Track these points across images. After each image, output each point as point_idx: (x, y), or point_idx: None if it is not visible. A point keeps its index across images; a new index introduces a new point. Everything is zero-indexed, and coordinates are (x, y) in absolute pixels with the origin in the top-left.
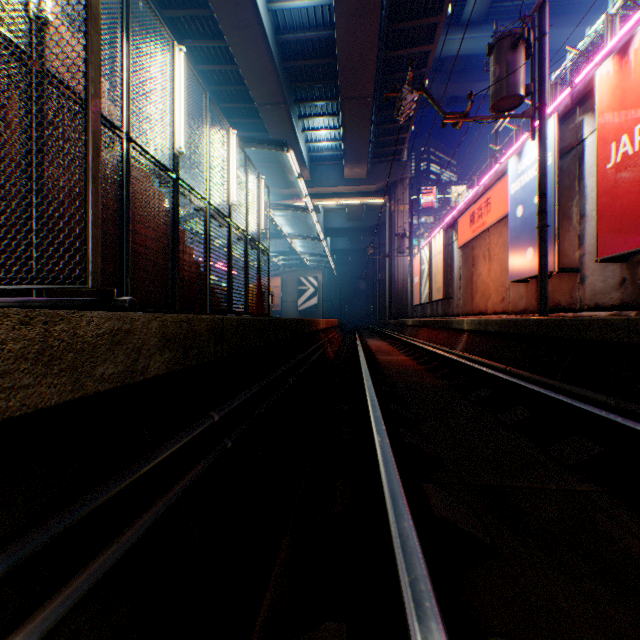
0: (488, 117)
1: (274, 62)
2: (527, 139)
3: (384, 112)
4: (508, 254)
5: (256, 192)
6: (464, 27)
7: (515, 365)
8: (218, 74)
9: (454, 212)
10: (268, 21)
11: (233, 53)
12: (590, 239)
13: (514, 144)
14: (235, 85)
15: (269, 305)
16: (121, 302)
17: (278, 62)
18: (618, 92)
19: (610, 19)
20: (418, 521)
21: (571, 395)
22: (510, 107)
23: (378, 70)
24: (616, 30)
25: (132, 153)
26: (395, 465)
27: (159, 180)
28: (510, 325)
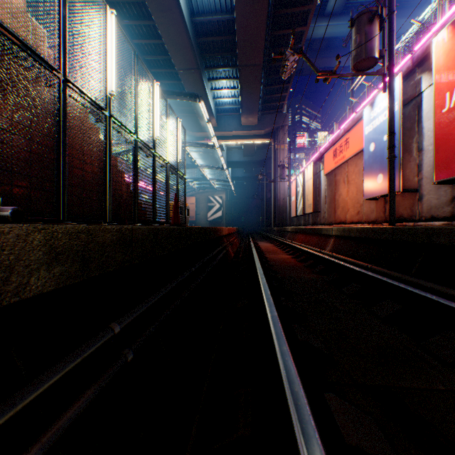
0: (351, 74)
1: (190, 37)
2: (377, 93)
3: (270, 76)
4: (363, 179)
5: (175, 131)
6: (327, 17)
7: (374, 263)
8: (149, 47)
9: (321, 149)
10: (185, 6)
11: (159, 30)
12: (427, 167)
13: (366, 98)
14: (161, 55)
15: (185, 217)
16: (2, 212)
17: (193, 38)
18: (452, 53)
19: (441, 2)
20: (326, 446)
21: (424, 289)
22: (367, 67)
23: (266, 45)
24: (446, 10)
25: (68, 91)
26: (300, 383)
27: (94, 116)
28: (369, 232)
